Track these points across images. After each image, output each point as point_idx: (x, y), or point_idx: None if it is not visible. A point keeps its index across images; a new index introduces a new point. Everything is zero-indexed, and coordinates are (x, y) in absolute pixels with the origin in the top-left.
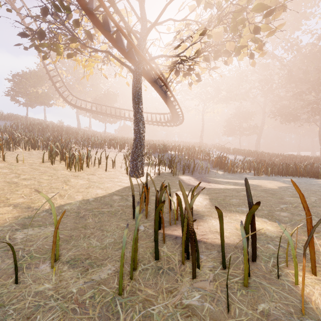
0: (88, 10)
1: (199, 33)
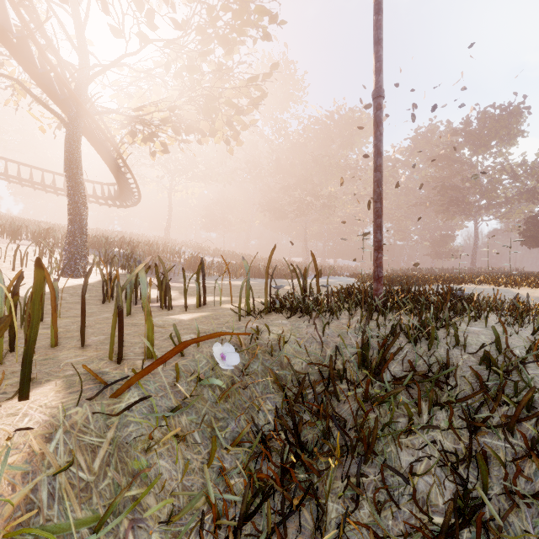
0: None
1: (167, 102)
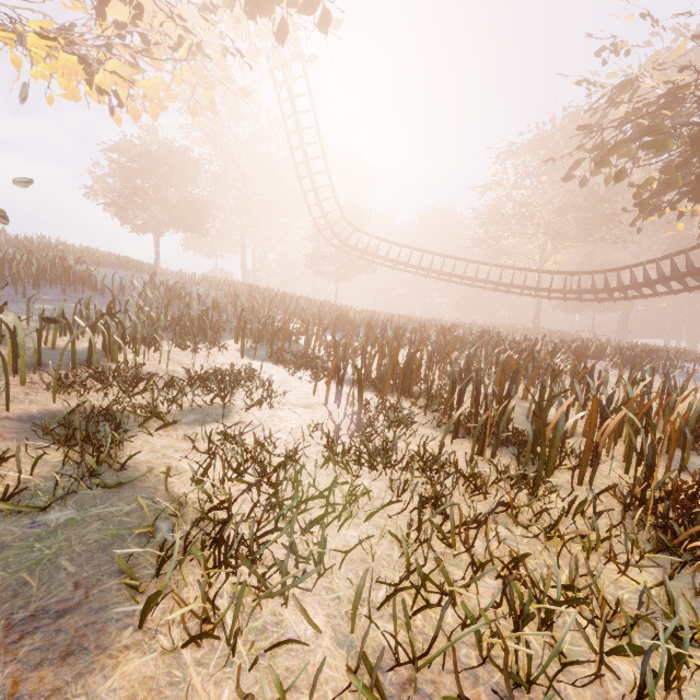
0: None
1: None
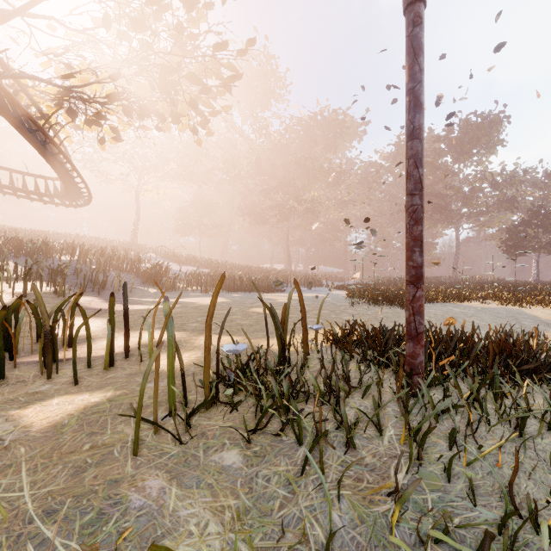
0: None
1: (109, 71)
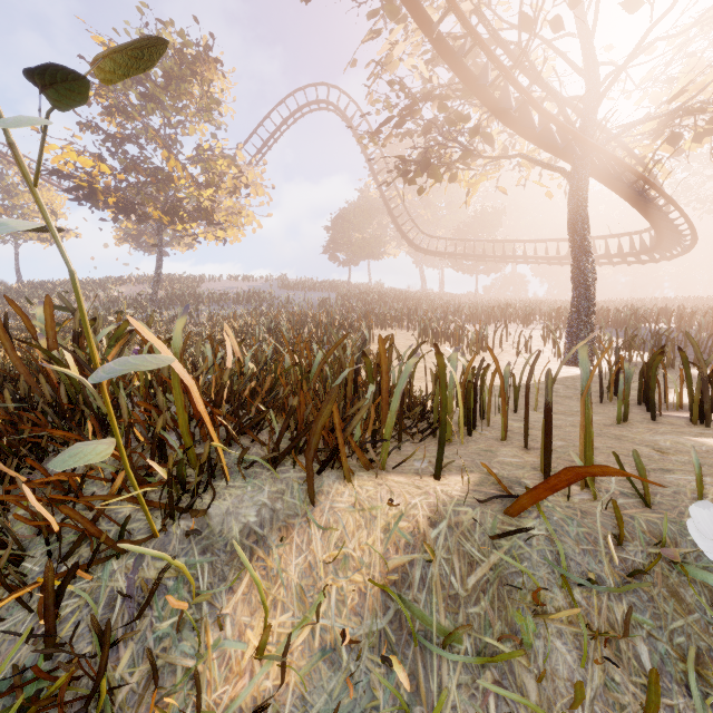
0: (499, 111)
1: None
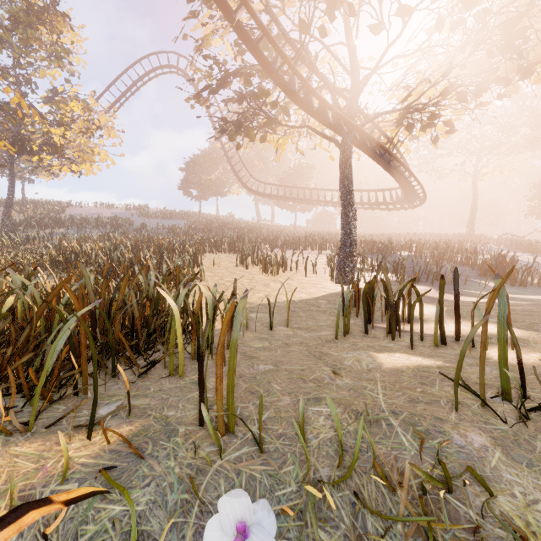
0: (288, 91)
1: (442, 69)
